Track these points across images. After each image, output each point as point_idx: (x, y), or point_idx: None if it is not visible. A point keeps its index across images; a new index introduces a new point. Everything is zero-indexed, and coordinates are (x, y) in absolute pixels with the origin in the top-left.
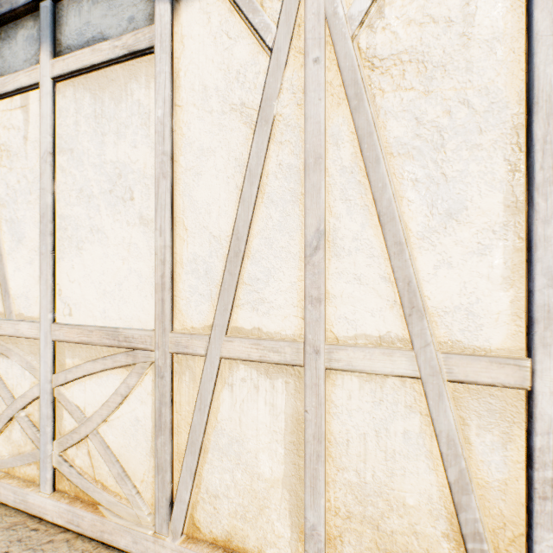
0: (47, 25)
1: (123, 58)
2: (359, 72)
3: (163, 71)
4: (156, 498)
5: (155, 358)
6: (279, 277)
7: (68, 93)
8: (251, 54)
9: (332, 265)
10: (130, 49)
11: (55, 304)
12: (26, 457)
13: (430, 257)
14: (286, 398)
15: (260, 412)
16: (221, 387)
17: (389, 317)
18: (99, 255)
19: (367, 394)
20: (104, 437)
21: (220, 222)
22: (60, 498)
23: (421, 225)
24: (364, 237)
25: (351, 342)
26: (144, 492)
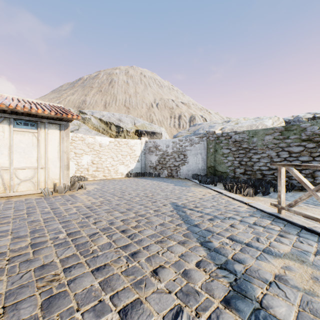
0: None
1: None
2: None
3: None
4: None
5: None
6: None
7: None
8: None
9: None
10: None
11: None
12: None
13: None
14: None
15: None
16: None
17: None
18: None
19: None
20: None
21: None
22: None
23: None
24: None
25: None
26: None
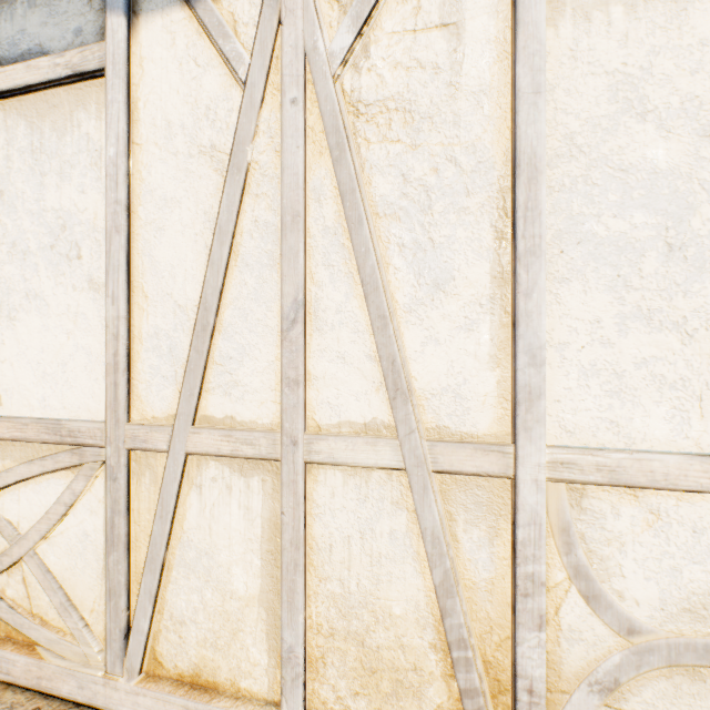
0: None
1: (67, 79)
2: (340, 118)
3: (117, 100)
4: (108, 631)
5: (106, 456)
6: (255, 356)
7: None
8: (222, 86)
9: (314, 342)
10: (75, 69)
11: None
12: None
13: (418, 333)
14: (263, 499)
15: (233, 517)
16: (188, 489)
17: (375, 401)
18: (38, 327)
19: (352, 490)
20: (44, 559)
21: (187, 288)
22: None
23: (408, 297)
24: (348, 309)
25: (334, 431)
26: (95, 625)
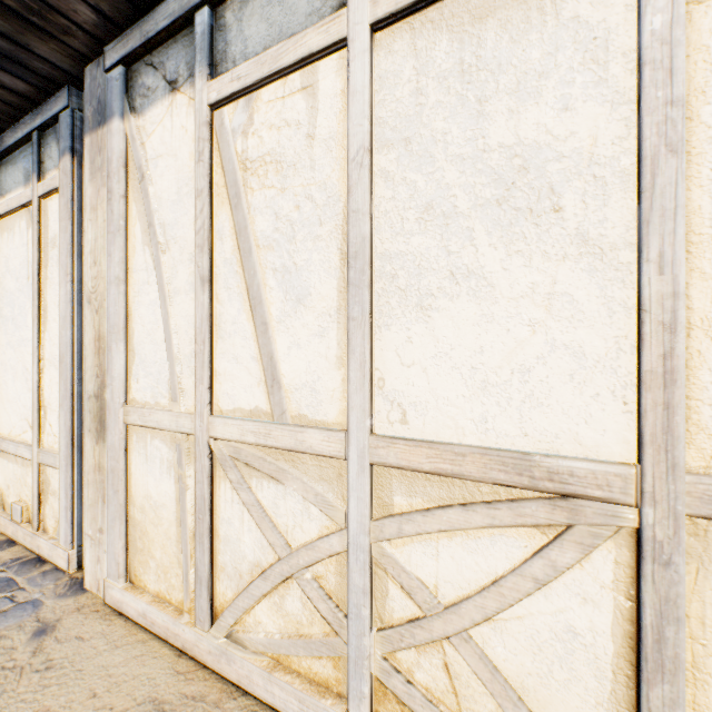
0: None
1: None
2: None
3: None
4: None
5: (641, 521)
6: None
7: (398, 45)
8: None
9: None
10: None
11: (371, 403)
12: (314, 645)
13: None
14: None
15: None
16: None
17: None
18: (471, 318)
19: None
20: (484, 647)
21: None
22: None
23: None
24: None
25: None
26: None
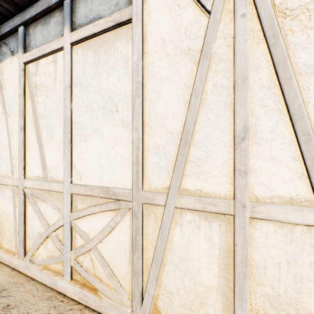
0: (67, 13)
1: (112, 27)
2: (275, 19)
3: (137, 32)
4: (133, 291)
5: (132, 206)
6: (214, 157)
7: (79, 51)
8: (194, 16)
9: (253, 149)
10: (116, 22)
11: (72, 173)
12: (55, 259)
13: None
14: (219, 235)
15: (201, 243)
16: (174, 225)
17: (297, 184)
18: (97, 144)
19: (280, 236)
20: (100, 251)
21: (174, 123)
22: (75, 284)
23: None
24: (277, 130)
25: (267, 200)
26: (125, 286)
